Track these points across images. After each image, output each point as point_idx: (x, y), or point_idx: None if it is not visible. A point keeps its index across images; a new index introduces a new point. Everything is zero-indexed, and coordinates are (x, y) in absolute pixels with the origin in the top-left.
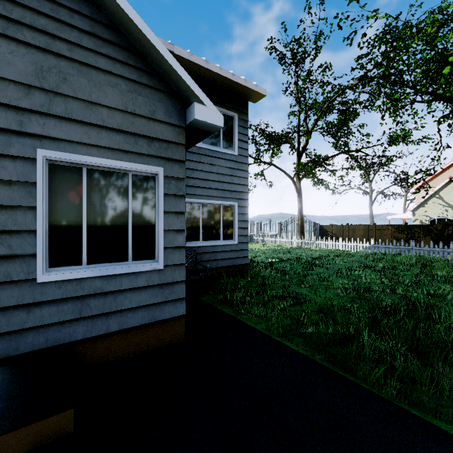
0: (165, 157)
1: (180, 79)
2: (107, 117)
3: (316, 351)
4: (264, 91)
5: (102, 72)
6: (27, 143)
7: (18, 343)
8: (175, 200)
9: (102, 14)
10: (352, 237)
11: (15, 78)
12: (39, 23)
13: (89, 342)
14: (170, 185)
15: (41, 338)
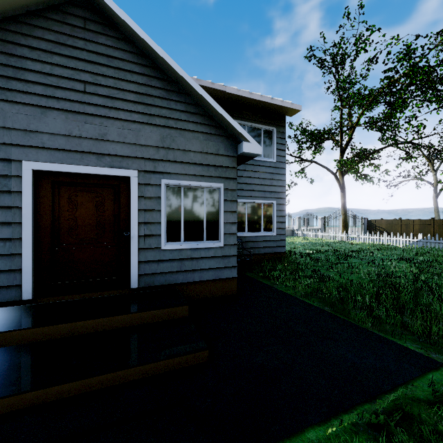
0: (224, 177)
1: (234, 128)
2: (193, 157)
3: (325, 305)
4: (299, 107)
5: (191, 132)
6: (157, 177)
7: (153, 280)
8: (231, 204)
9: (191, 98)
10: (406, 232)
11: (152, 144)
12: (162, 113)
13: (184, 285)
14: (228, 194)
15: (163, 279)
